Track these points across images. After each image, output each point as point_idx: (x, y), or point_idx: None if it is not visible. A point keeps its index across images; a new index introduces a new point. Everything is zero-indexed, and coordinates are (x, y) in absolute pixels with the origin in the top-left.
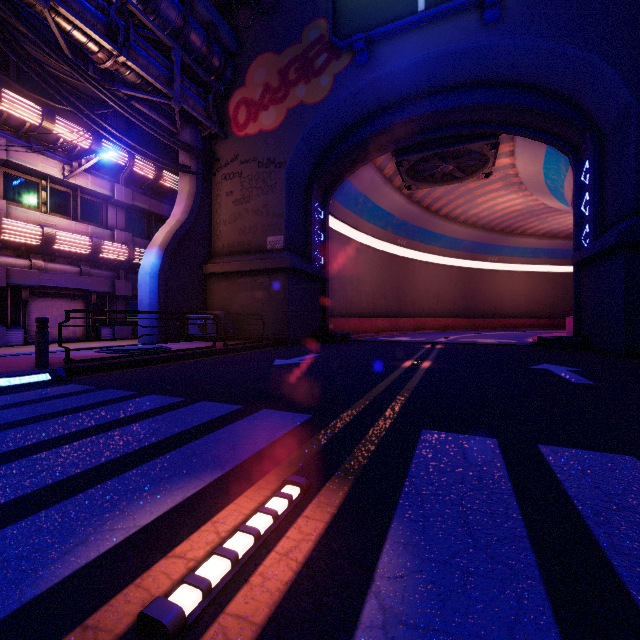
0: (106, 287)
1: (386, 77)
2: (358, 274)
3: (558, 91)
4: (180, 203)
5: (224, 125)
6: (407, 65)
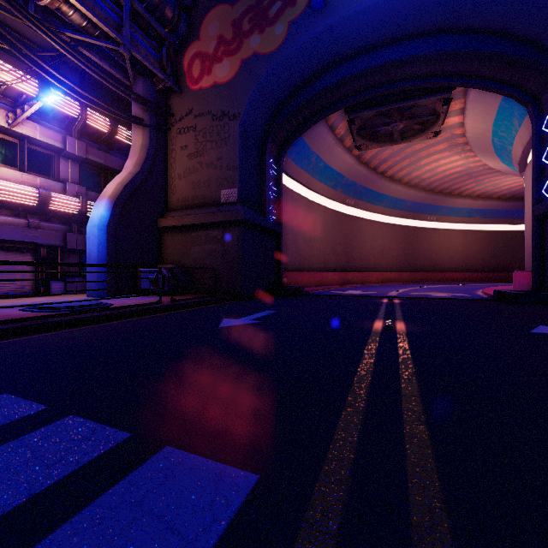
0: (57, 240)
1: (342, 23)
2: (310, 230)
3: (524, 33)
4: (133, 156)
5: (179, 80)
6: (365, 8)
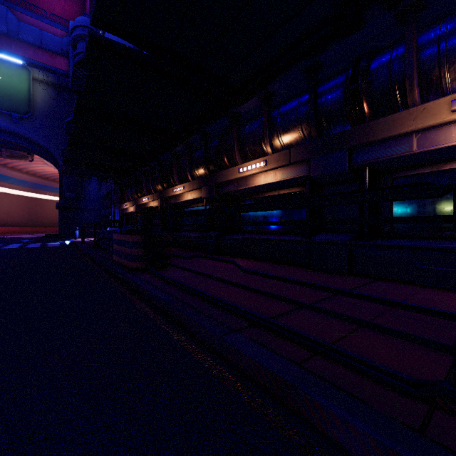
0: None
1: None
2: None
3: (48, 151)
4: None
5: None
6: None
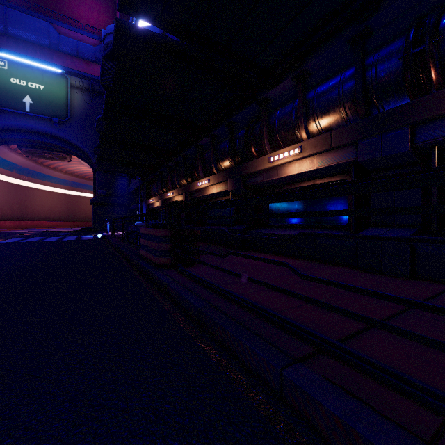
0: None
1: (11, 124)
2: None
3: (83, 151)
4: None
5: None
6: (22, 125)
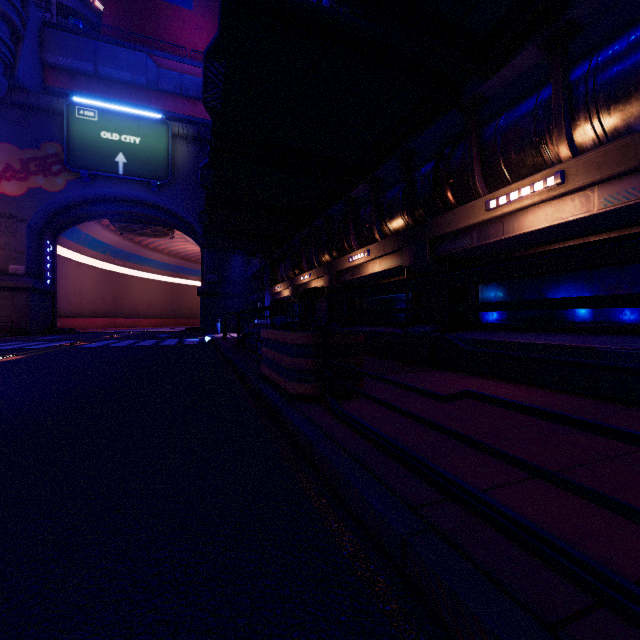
0: None
1: (102, 192)
2: (80, 286)
3: (188, 223)
4: None
5: None
6: (114, 192)
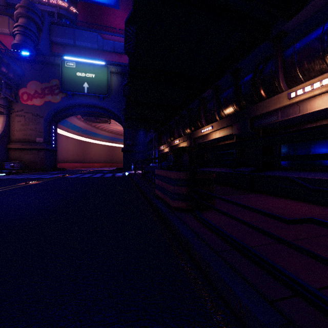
0: None
1: (77, 102)
2: (68, 147)
3: (117, 115)
4: None
5: (16, 98)
6: (83, 101)
